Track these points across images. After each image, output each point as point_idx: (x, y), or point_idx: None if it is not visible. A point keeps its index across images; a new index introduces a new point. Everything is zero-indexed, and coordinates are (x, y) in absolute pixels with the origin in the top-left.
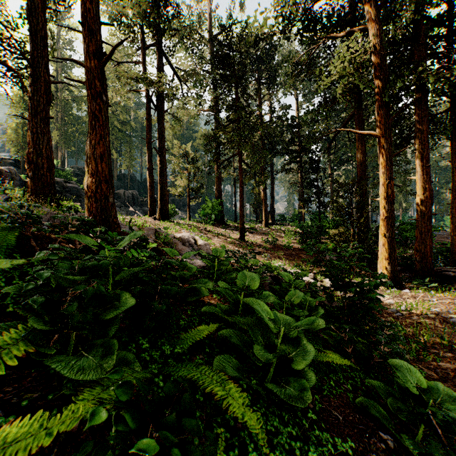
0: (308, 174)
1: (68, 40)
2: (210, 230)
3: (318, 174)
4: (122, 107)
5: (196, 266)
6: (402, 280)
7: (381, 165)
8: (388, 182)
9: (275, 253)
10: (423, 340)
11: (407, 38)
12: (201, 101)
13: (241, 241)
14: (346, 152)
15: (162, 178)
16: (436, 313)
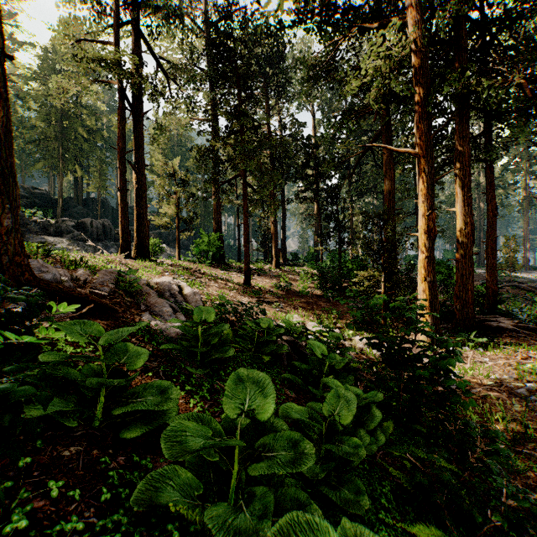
0: (327, 205)
1: (10, 12)
2: (206, 272)
3: (339, 204)
4: (89, 110)
5: (171, 333)
6: (443, 334)
7: (421, 192)
8: (429, 212)
9: (289, 301)
10: (510, 436)
11: (447, 40)
12: (196, 107)
13: (245, 286)
14: (368, 181)
15: (139, 202)
16: (499, 382)
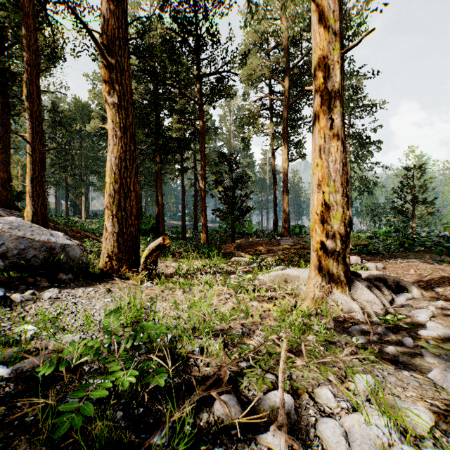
0: None
1: None
2: None
3: None
4: None
5: None
6: None
7: None
8: None
9: None
10: None
11: None
12: None
13: None
14: None
15: None
16: None
